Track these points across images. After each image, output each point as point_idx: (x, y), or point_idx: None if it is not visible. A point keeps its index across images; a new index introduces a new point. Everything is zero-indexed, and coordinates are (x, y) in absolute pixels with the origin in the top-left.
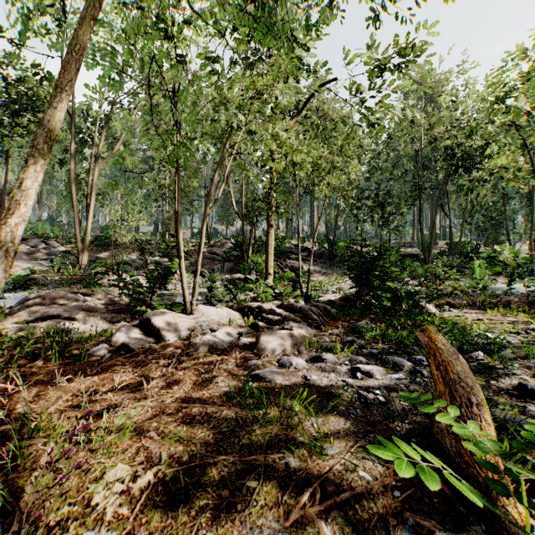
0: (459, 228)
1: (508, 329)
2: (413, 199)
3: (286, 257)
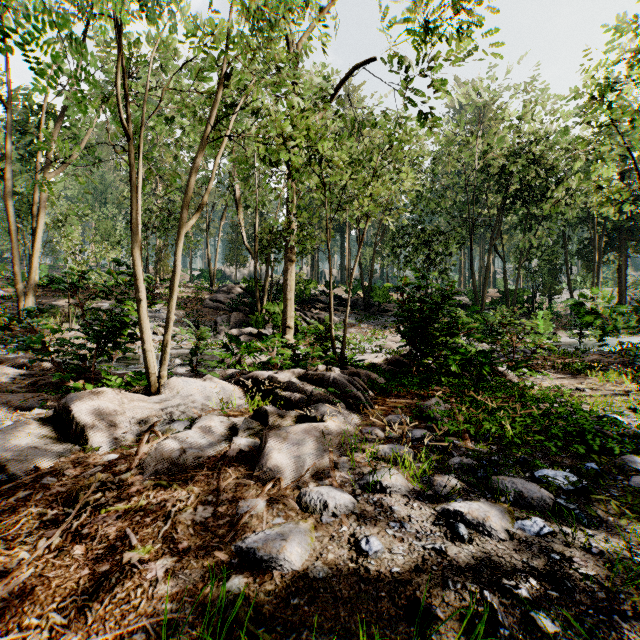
0: (514, 273)
1: None
2: (464, 237)
3: (311, 306)
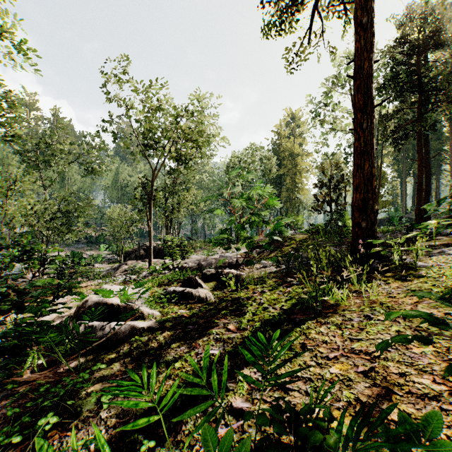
0: None
1: (103, 268)
2: None
3: None
